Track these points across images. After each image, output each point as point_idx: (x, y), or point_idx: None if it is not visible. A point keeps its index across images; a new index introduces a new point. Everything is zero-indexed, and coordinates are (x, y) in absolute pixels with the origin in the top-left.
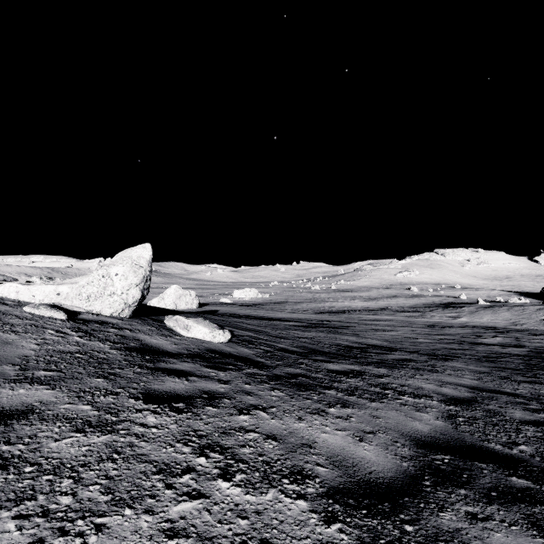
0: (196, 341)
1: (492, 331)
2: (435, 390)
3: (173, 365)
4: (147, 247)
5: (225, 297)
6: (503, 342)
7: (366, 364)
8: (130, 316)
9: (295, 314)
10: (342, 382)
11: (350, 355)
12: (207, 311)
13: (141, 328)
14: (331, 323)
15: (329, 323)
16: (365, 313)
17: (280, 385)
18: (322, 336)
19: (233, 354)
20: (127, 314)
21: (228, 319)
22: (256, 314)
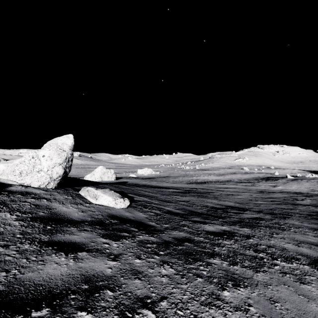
0: (102, 207)
1: (302, 195)
2: (297, 251)
3: (70, 235)
4: (70, 137)
5: (132, 174)
6: (313, 203)
7: (232, 223)
8: (56, 187)
9: (175, 184)
10: (221, 246)
11: (217, 215)
12: (121, 182)
13: (58, 197)
14: (198, 190)
15: (197, 190)
16: (218, 183)
17: (169, 256)
18: (194, 199)
19: (130, 218)
20: (52, 186)
21: (132, 187)
22: (151, 184)
